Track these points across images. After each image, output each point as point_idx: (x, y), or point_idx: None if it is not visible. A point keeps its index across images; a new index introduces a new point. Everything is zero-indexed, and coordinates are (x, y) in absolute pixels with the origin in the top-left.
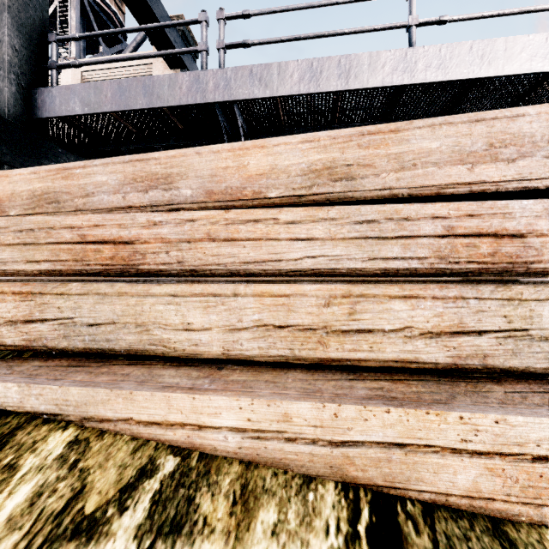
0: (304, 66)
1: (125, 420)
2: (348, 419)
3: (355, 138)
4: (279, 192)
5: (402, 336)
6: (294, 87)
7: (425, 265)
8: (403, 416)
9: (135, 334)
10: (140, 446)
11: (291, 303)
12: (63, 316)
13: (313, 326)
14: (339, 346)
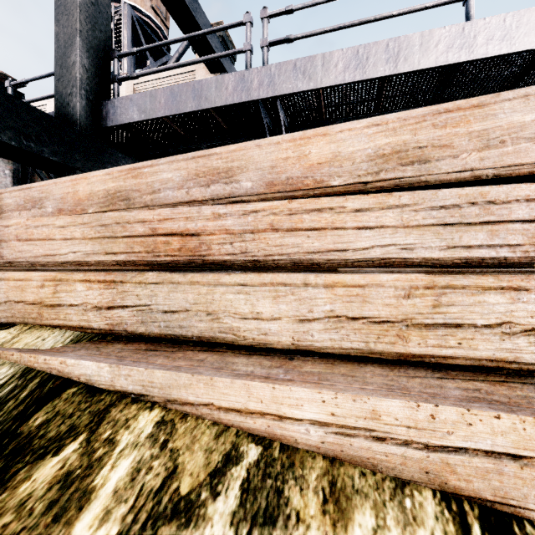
0: (350, 54)
1: (206, 405)
2: (448, 422)
3: (429, 118)
4: (342, 180)
5: (499, 332)
6: (339, 76)
7: (517, 253)
8: (518, 424)
9: (206, 321)
10: (221, 432)
11: (366, 293)
12: (140, 304)
13: (391, 318)
14: (421, 340)
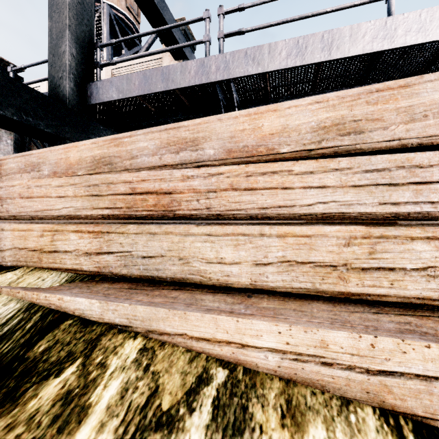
0: (291, 44)
1: (180, 335)
2: (386, 351)
3: (363, 96)
4: (290, 148)
5: (425, 275)
6: (282, 62)
7: (438, 209)
8: None
9: (178, 265)
10: (194, 357)
11: (312, 242)
12: (123, 250)
13: (333, 263)
14: (359, 281)
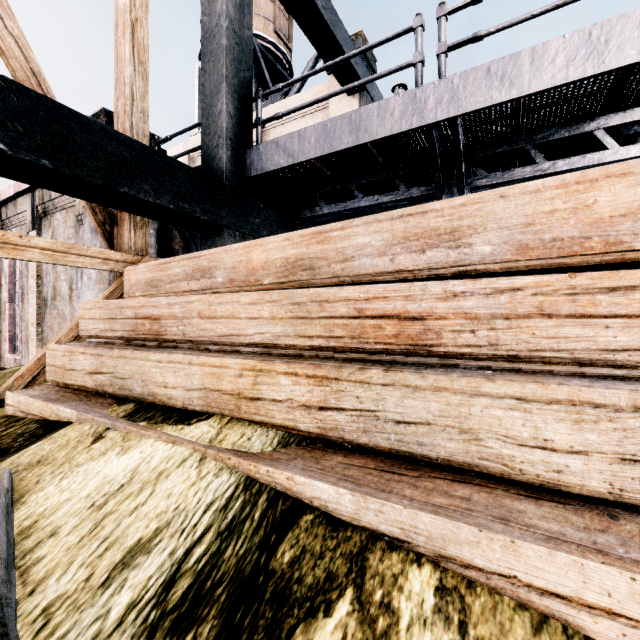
0: (576, 41)
1: (504, 576)
2: None
3: None
4: None
5: None
6: (558, 74)
7: None
8: None
9: (458, 441)
10: (539, 623)
11: None
12: (362, 408)
13: None
14: None
